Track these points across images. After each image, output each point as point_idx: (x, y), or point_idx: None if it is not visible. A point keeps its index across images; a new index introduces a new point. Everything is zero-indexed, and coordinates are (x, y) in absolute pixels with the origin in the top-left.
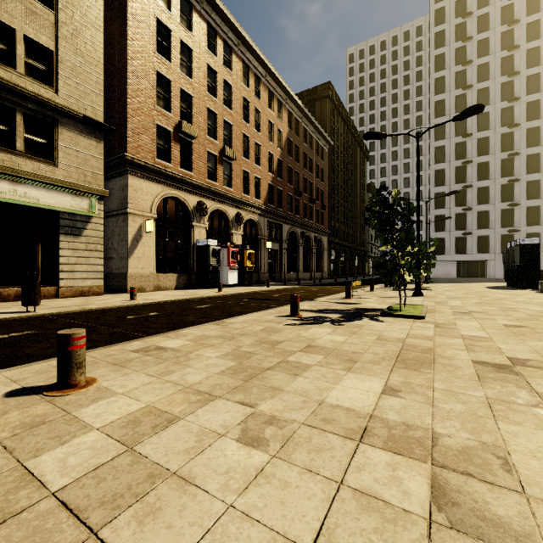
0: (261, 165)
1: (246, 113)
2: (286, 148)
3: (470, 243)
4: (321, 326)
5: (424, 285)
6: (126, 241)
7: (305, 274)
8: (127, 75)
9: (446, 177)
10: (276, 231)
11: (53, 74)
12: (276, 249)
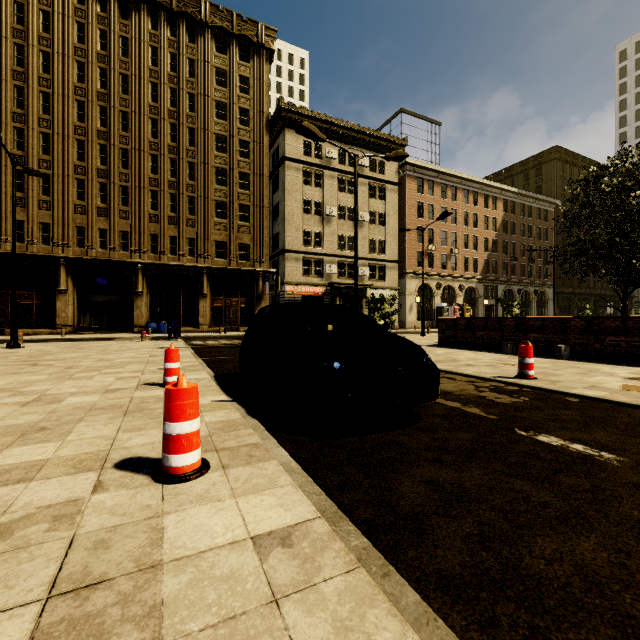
0: (478, 249)
1: (466, 220)
2: (501, 229)
3: None
4: None
5: None
6: (406, 307)
7: None
8: (406, 235)
9: None
10: (492, 291)
11: (384, 248)
12: (491, 304)
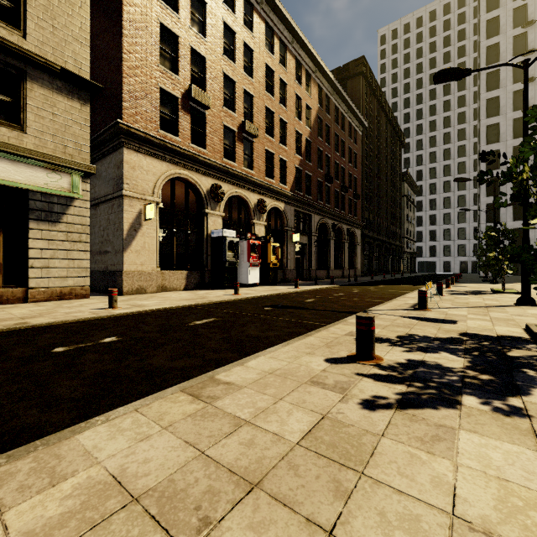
0: (287, 146)
1: (270, 84)
2: (315, 128)
3: (532, 235)
4: (469, 418)
5: (495, 285)
6: (121, 230)
7: (336, 271)
8: (122, 24)
9: (501, 159)
10: (304, 222)
11: (20, 12)
12: (304, 243)
